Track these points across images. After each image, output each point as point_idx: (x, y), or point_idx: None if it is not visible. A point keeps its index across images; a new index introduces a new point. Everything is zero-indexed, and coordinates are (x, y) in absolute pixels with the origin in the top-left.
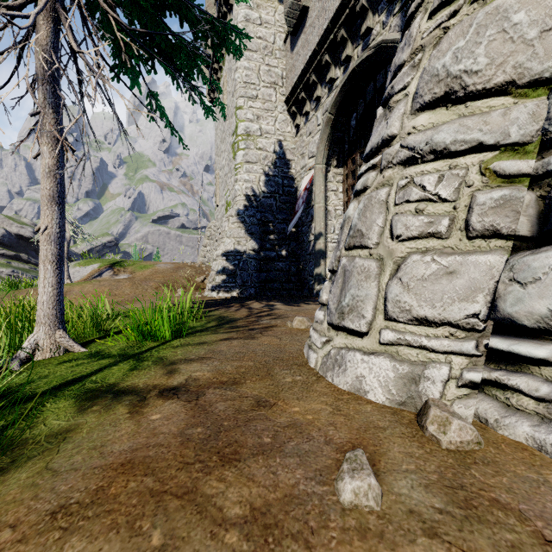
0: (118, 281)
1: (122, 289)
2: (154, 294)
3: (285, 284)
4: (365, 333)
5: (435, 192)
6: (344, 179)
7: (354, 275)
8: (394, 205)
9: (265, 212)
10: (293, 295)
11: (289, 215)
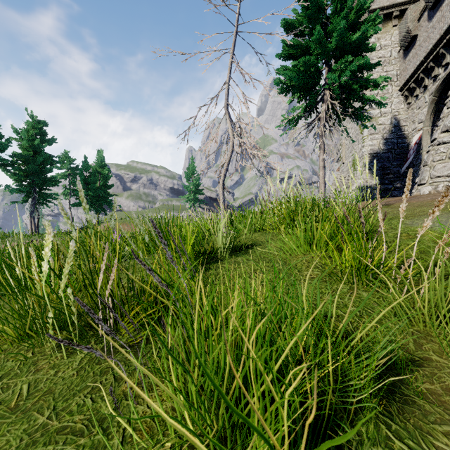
0: None
1: None
2: None
3: None
4: (425, 183)
5: (442, 151)
6: None
7: (424, 172)
8: (434, 155)
9: (383, 162)
10: None
11: (402, 161)
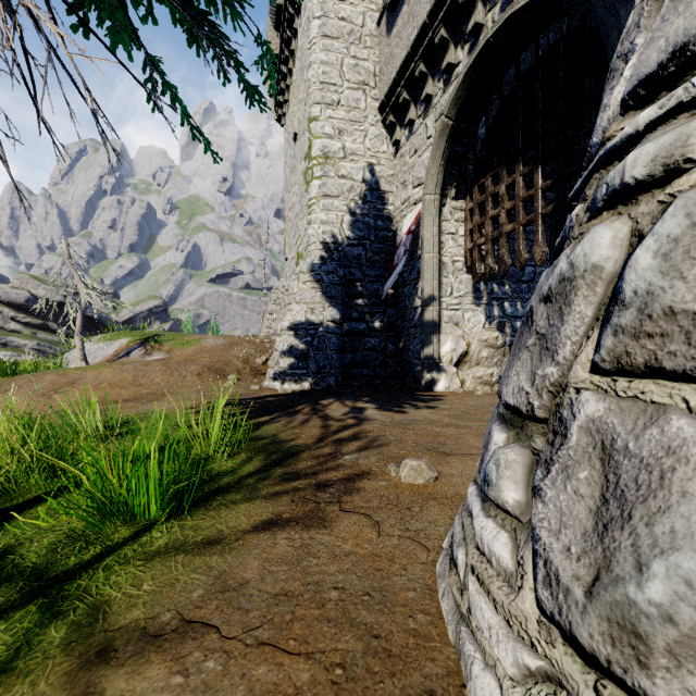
0: (147, 364)
1: (150, 376)
2: (195, 383)
3: (380, 369)
4: None
5: None
6: (467, 217)
7: (690, 495)
8: None
9: (350, 266)
10: (391, 386)
11: (384, 270)
